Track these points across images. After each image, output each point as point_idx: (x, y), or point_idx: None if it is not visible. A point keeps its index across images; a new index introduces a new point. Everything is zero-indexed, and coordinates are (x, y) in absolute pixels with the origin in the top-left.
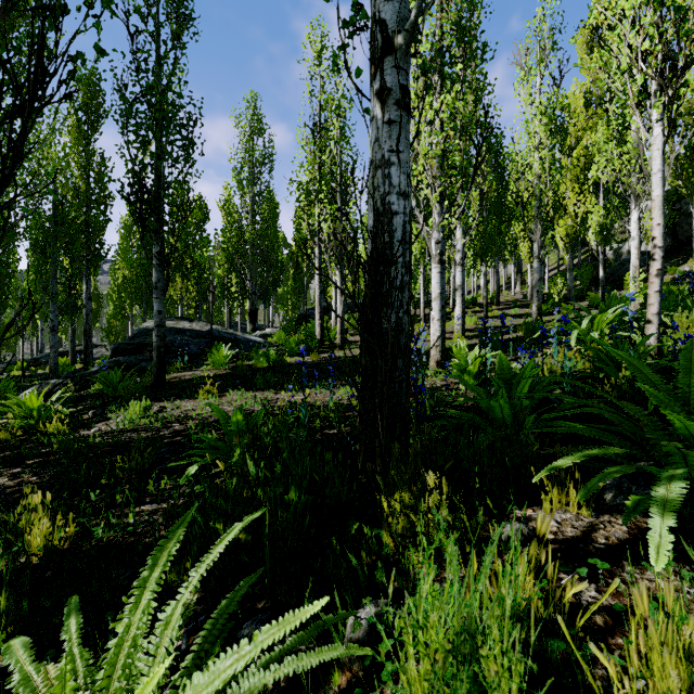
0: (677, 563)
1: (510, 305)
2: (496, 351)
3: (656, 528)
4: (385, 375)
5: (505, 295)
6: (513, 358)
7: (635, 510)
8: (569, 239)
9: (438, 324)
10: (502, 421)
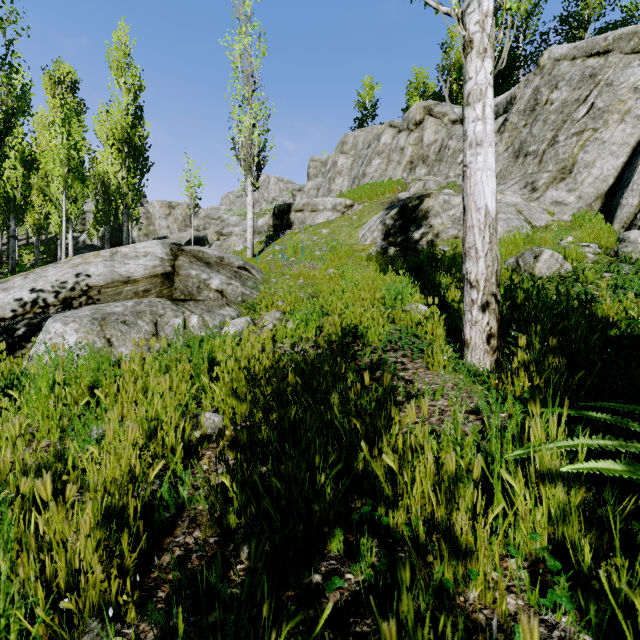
0: None
1: None
2: None
3: None
4: None
5: None
6: None
7: None
8: (37, 227)
9: None
10: None
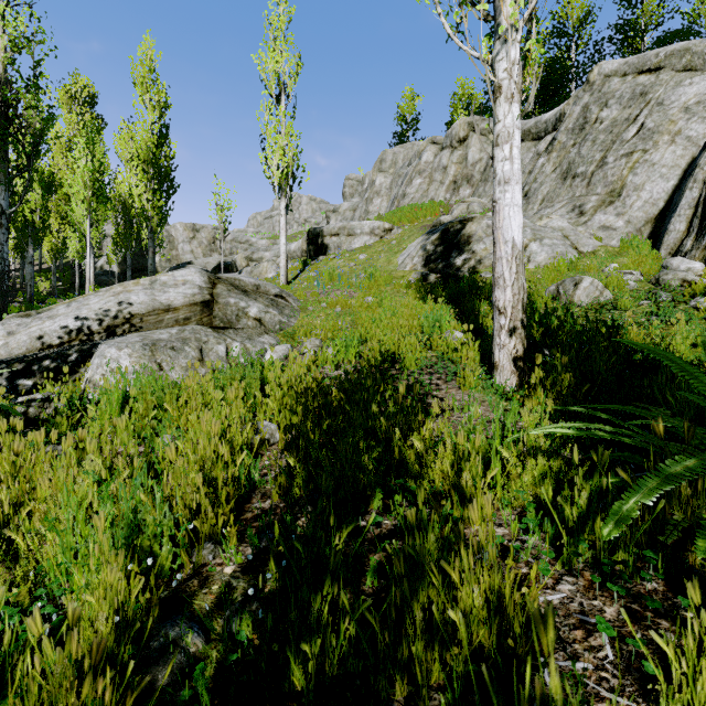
0: None
1: None
2: None
3: None
4: (4, 302)
5: None
6: None
7: None
8: (54, 252)
9: None
10: None
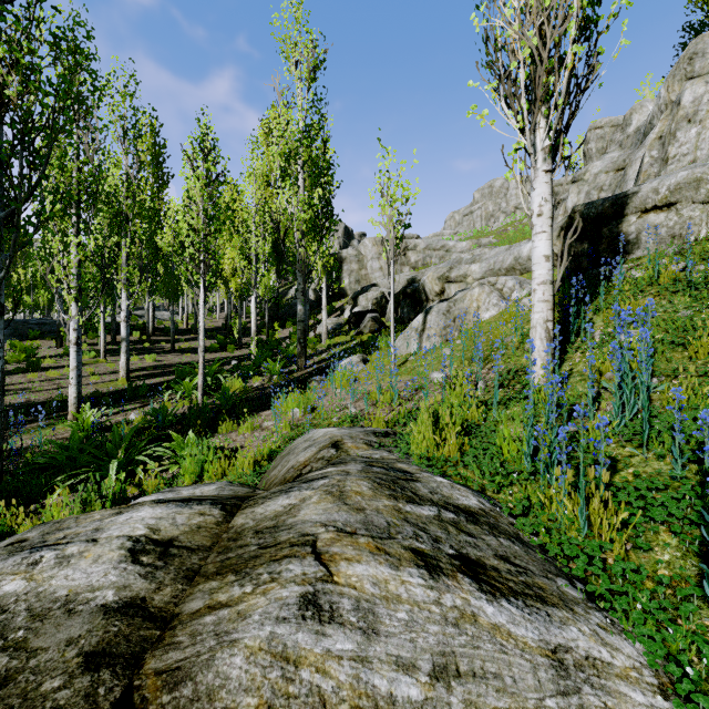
0: (81, 501)
1: (207, 334)
2: (139, 397)
3: (57, 493)
4: None
5: (211, 320)
6: (142, 405)
7: (75, 489)
8: (238, 293)
9: (75, 388)
10: (65, 462)
